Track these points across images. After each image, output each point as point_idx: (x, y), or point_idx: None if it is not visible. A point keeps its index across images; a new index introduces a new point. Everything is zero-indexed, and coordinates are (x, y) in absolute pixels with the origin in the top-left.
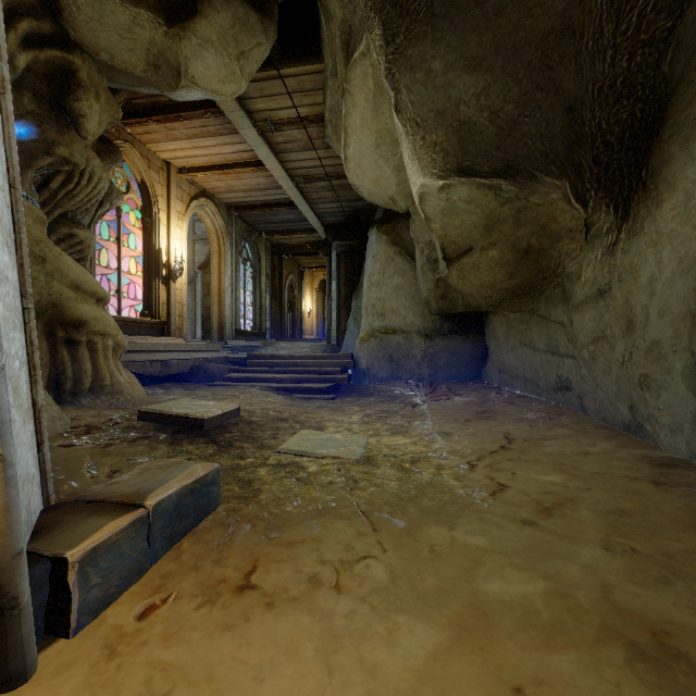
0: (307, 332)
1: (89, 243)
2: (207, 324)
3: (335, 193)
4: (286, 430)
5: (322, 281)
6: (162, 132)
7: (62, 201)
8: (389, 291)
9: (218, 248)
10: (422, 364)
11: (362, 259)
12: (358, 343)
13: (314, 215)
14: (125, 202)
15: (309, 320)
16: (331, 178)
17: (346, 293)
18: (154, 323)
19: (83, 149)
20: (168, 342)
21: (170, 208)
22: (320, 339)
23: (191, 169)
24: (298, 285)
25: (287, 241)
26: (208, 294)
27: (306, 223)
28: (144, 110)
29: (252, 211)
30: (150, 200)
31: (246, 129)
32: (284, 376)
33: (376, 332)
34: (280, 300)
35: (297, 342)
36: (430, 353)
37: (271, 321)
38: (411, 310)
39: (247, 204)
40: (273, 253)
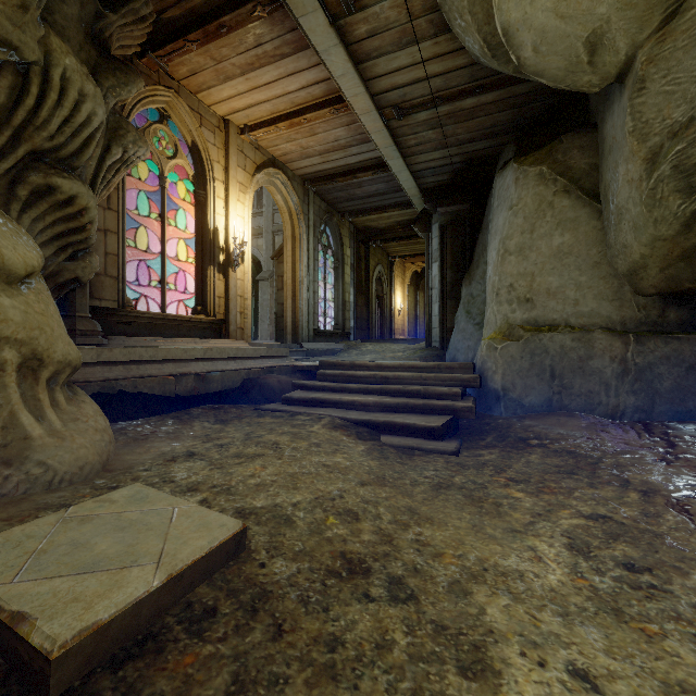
0: (397, 331)
1: (85, 202)
2: (280, 323)
3: (442, 130)
4: (360, 678)
5: (414, 273)
6: (210, 68)
7: (27, 131)
8: (544, 260)
9: (291, 231)
10: (617, 387)
11: (475, 230)
12: (485, 346)
13: (410, 176)
14: (172, 170)
15: (399, 318)
16: (437, 102)
17: (452, 277)
18: (208, 322)
19: (18, 13)
20: (224, 345)
21: (228, 177)
22: (414, 340)
23: (254, 126)
24: (387, 278)
25: (374, 224)
26: (282, 287)
27: (397, 195)
28: (179, 29)
29: (332, 182)
30: (203, 167)
31: (309, 16)
32: (368, 400)
33: (518, 329)
34: (366, 295)
35: (386, 343)
36: (636, 367)
37: (356, 319)
38: (591, 289)
39: (325, 175)
40: (359, 242)
